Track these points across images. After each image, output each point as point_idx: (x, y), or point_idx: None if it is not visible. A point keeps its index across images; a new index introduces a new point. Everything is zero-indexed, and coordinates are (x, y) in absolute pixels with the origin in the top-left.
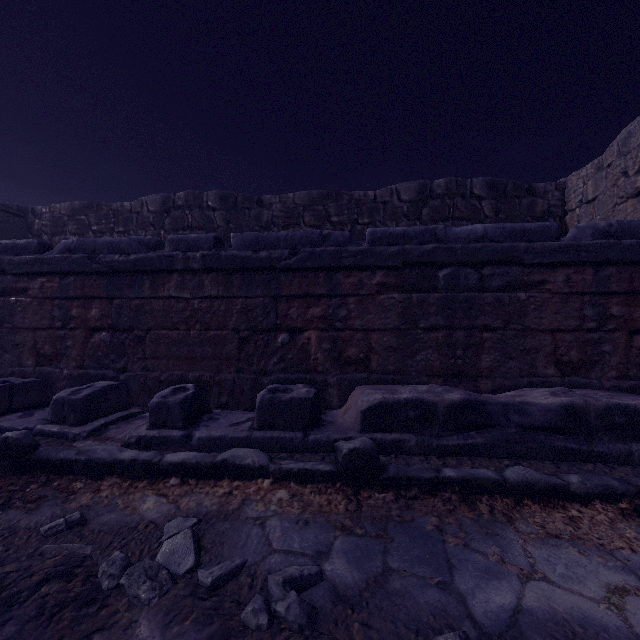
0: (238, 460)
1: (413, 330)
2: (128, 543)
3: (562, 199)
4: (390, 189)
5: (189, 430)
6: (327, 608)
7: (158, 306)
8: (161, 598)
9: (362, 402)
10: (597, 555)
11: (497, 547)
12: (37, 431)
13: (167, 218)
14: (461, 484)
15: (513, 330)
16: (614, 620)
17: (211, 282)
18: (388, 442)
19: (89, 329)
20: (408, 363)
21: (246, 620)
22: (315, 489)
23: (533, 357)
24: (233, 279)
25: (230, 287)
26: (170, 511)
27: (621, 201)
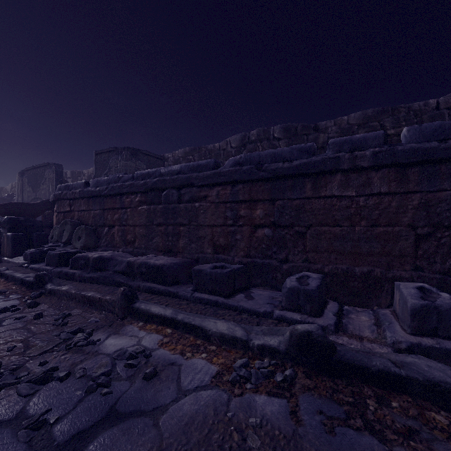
0: None
1: None
2: None
3: None
4: None
5: None
6: None
7: (319, 205)
8: None
9: None
10: None
11: None
12: (278, 316)
13: (244, 150)
14: None
15: None
16: None
17: (380, 179)
18: None
19: (253, 226)
20: None
21: None
22: None
23: None
24: (409, 174)
25: (405, 182)
26: None
27: None
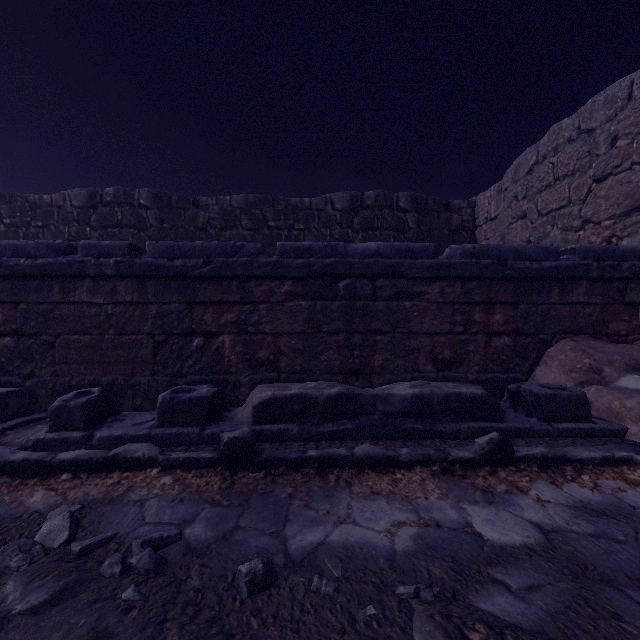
0: (129, 454)
1: (317, 334)
2: (9, 530)
3: (473, 215)
4: (325, 198)
5: (90, 431)
6: (177, 558)
7: (69, 311)
8: (31, 565)
9: (256, 398)
10: (399, 503)
11: (330, 504)
12: None
13: (94, 214)
14: (319, 461)
15: (400, 333)
16: (385, 542)
17: (125, 288)
18: (274, 432)
19: None
20: (313, 363)
21: (103, 572)
22: (198, 474)
23: (416, 356)
24: (148, 285)
25: (145, 293)
26: (57, 502)
27: (513, 221)
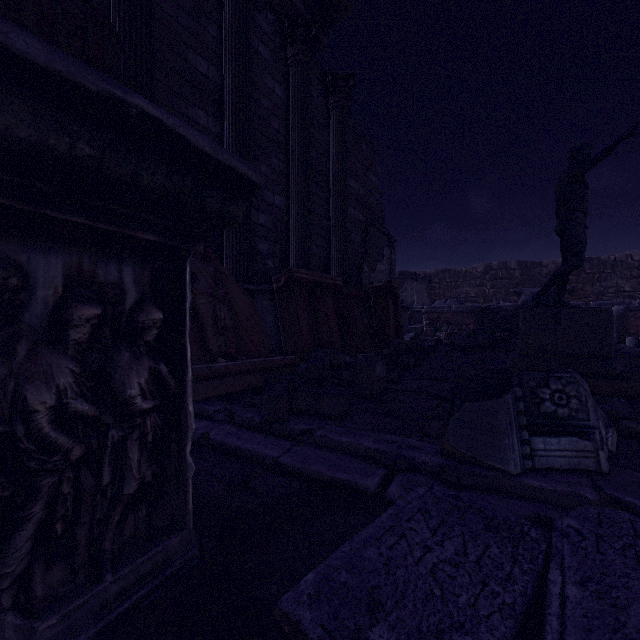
0: None
1: None
2: None
3: None
4: (625, 254)
5: None
6: None
7: None
8: None
9: None
10: None
11: None
12: None
13: (487, 275)
14: None
15: None
16: None
17: None
18: None
19: None
20: None
21: None
22: None
23: None
24: None
25: None
26: None
27: None
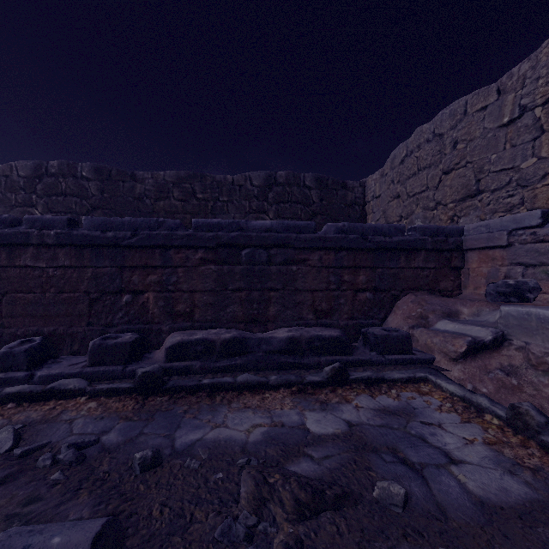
0: (63, 386)
1: (225, 291)
2: None
3: (363, 193)
4: (244, 175)
5: (32, 371)
6: (94, 455)
7: (15, 273)
8: None
9: (169, 343)
10: (262, 413)
11: (212, 416)
12: None
13: (39, 184)
14: (211, 387)
15: (289, 290)
16: (243, 437)
17: (65, 255)
18: (182, 367)
19: None
20: (221, 314)
21: (38, 465)
22: (118, 399)
23: (301, 308)
24: (84, 253)
25: (82, 259)
26: (3, 423)
27: (391, 200)
